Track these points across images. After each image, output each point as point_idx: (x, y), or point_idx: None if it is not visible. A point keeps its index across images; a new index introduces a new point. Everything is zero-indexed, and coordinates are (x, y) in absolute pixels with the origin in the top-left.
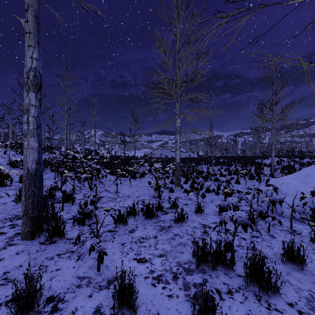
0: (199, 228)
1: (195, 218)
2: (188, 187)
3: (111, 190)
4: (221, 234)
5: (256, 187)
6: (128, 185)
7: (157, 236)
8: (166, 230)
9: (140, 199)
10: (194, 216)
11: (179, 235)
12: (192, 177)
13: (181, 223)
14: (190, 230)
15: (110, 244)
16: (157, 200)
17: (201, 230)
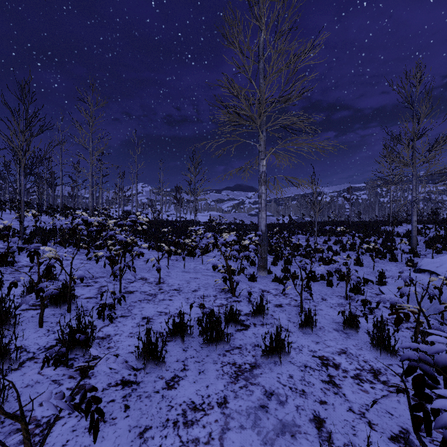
0: (315, 370)
1: (302, 341)
2: (279, 272)
3: (150, 278)
4: (366, 387)
5: (408, 276)
6: (181, 268)
7: (226, 398)
8: (247, 376)
9: (199, 295)
10: (298, 335)
11: (277, 393)
12: (284, 254)
13: (278, 357)
14: (298, 375)
15: (109, 435)
16: (229, 296)
17: (320, 376)
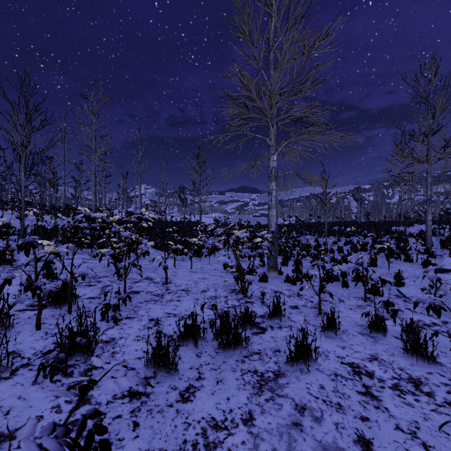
0: (348, 379)
1: (326, 345)
2: (290, 272)
3: (156, 278)
4: (409, 400)
5: (434, 275)
6: (187, 268)
7: (252, 413)
8: (272, 387)
9: (208, 295)
10: (321, 339)
11: (310, 407)
12: (294, 254)
13: (304, 365)
14: (330, 385)
15: None
16: (240, 297)
17: (354, 386)
